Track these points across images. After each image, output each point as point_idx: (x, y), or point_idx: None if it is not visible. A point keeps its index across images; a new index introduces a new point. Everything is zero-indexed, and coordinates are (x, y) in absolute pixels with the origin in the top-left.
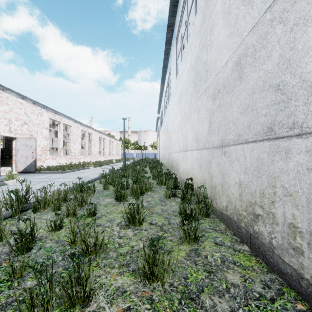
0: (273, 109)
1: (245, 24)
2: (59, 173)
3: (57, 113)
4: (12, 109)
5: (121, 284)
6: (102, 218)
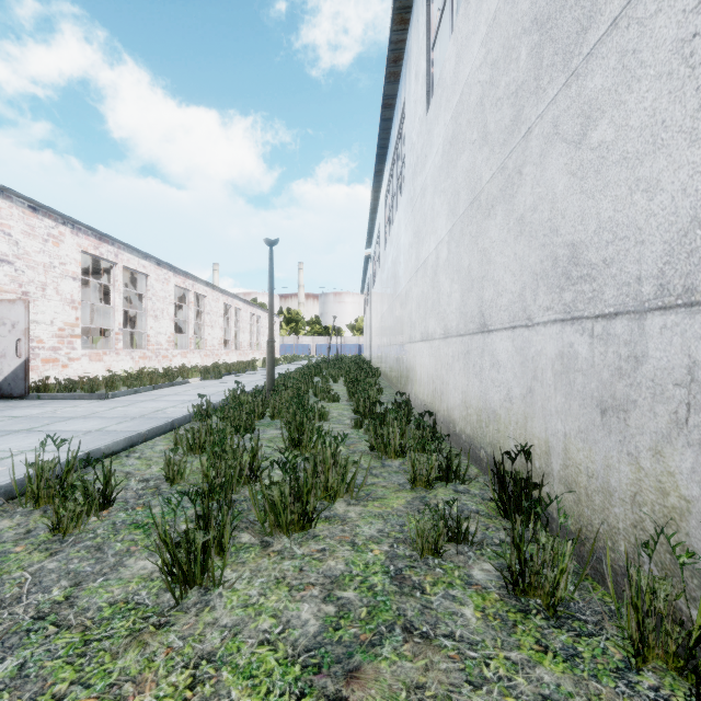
0: None
1: None
2: (91, 399)
3: (107, 240)
4: None
5: None
6: None
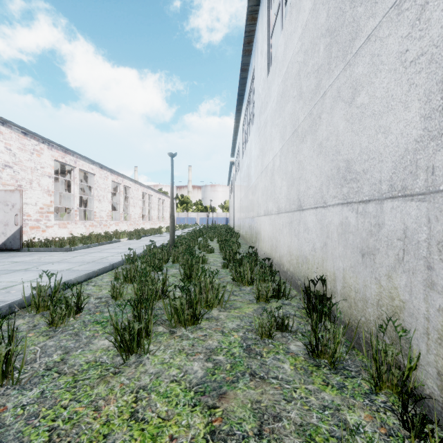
0: None
1: None
2: (61, 251)
3: (69, 153)
4: None
5: None
6: None
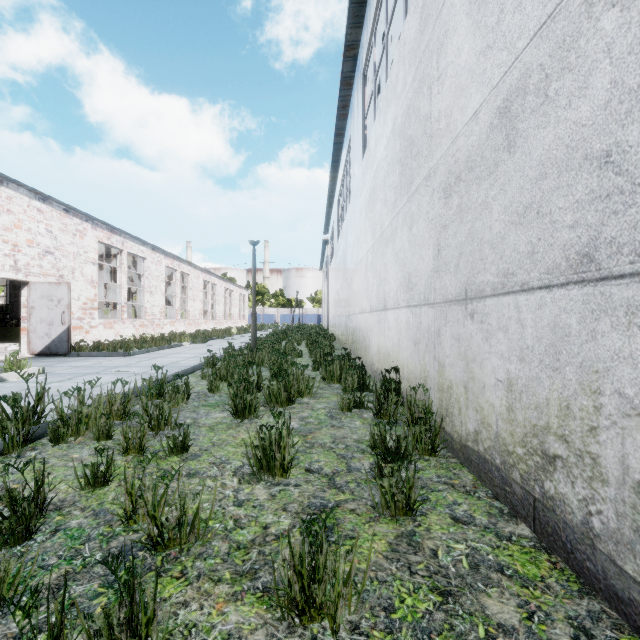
0: (593, 211)
1: (522, 20)
2: (118, 356)
3: (116, 232)
4: (20, 222)
5: (236, 627)
6: (202, 457)
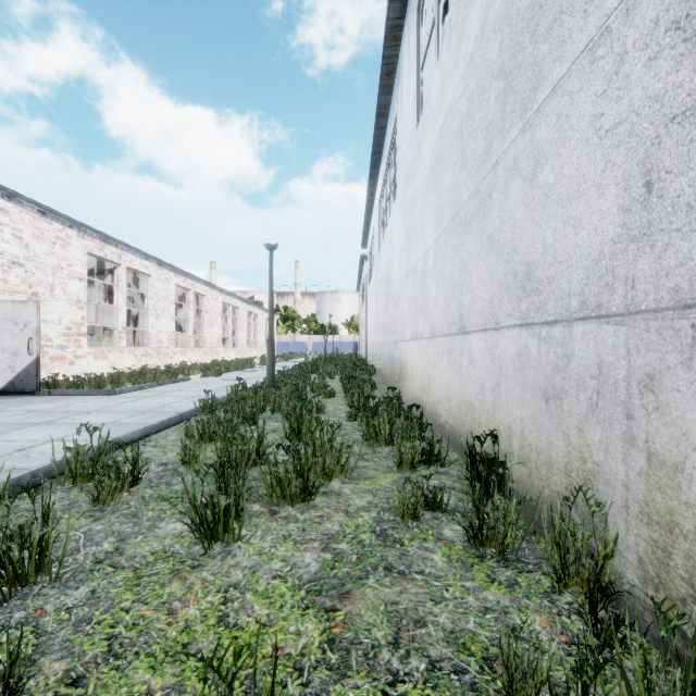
0: None
1: None
2: (100, 394)
3: (111, 242)
4: None
5: None
6: None
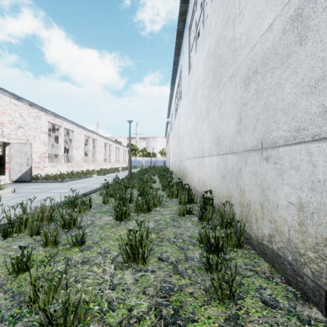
0: None
1: None
2: (57, 182)
3: (58, 117)
4: (5, 111)
5: None
6: (93, 249)
